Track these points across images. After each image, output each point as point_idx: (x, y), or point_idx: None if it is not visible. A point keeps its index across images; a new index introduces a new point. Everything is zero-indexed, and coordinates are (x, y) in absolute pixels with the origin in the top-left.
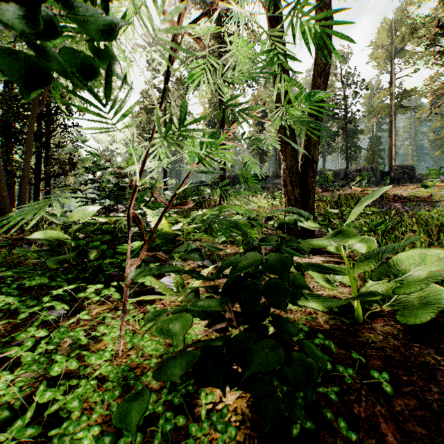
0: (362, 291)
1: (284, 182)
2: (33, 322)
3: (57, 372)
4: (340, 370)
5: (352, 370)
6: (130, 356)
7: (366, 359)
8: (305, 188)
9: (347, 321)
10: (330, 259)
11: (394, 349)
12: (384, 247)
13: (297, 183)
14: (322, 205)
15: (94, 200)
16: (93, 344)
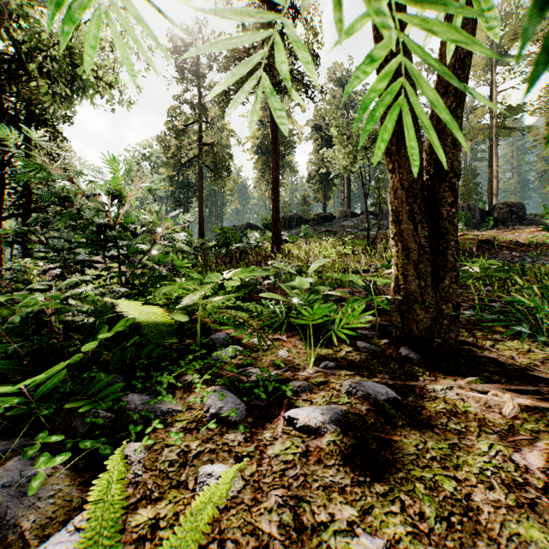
0: None
1: (394, 216)
2: None
3: None
4: None
5: None
6: None
7: None
8: (437, 227)
9: None
10: (547, 407)
11: None
12: None
13: (424, 217)
14: None
15: (57, 250)
16: None
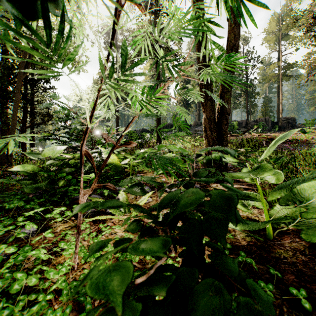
0: (270, 212)
1: (204, 128)
2: (9, 238)
3: (16, 289)
4: (261, 285)
5: (272, 286)
6: (83, 270)
7: (281, 274)
8: (220, 133)
9: (261, 239)
10: (240, 186)
11: (303, 264)
12: (295, 179)
13: (215, 129)
14: (230, 146)
15: (64, 142)
16: (54, 258)
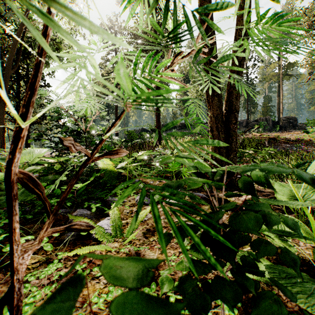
0: None
1: (210, 128)
2: None
3: None
4: None
5: None
6: None
7: None
8: (228, 133)
9: None
10: None
11: None
12: None
13: (222, 129)
14: None
15: (56, 143)
16: None
